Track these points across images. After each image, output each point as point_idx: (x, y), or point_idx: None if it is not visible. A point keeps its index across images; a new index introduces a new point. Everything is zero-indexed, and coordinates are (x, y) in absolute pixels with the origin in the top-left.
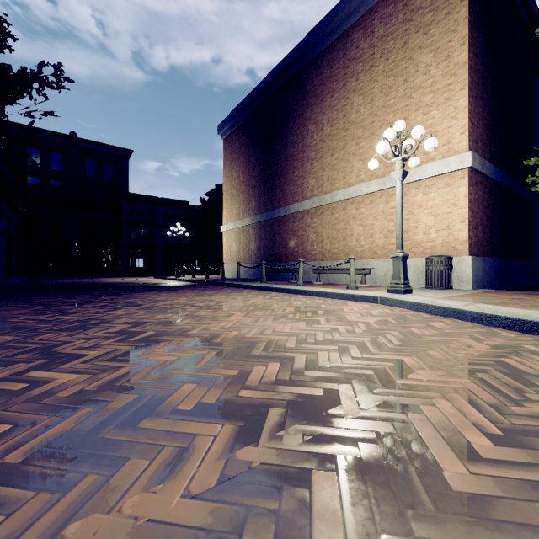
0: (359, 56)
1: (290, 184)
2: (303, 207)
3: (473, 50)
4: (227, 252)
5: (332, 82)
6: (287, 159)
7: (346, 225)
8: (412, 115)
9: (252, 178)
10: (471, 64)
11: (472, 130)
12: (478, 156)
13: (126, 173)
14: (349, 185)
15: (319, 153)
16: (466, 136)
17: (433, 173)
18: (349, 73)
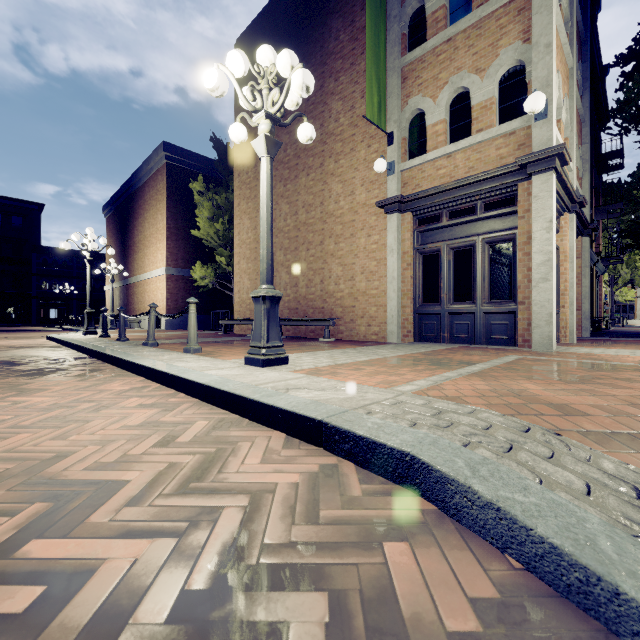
0: (147, 201)
1: (130, 265)
2: (132, 281)
3: (173, 219)
4: (108, 306)
5: (141, 209)
6: (129, 248)
7: (144, 294)
8: (157, 243)
9: (117, 254)
10: (170, 226)
11: (171, 256)
12: (174, 268)
13: (37, 225)
14: (145, 272)
15: (138, 249)
16: (166, 259)
17: (159, 274)
18: (145, 208)
